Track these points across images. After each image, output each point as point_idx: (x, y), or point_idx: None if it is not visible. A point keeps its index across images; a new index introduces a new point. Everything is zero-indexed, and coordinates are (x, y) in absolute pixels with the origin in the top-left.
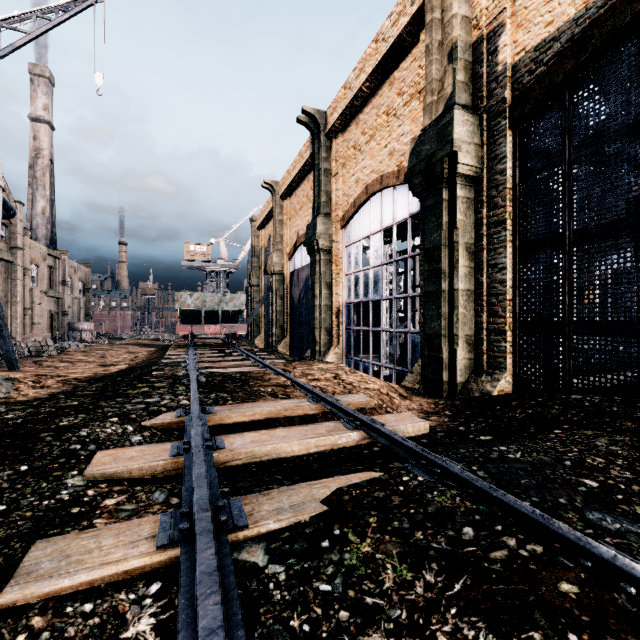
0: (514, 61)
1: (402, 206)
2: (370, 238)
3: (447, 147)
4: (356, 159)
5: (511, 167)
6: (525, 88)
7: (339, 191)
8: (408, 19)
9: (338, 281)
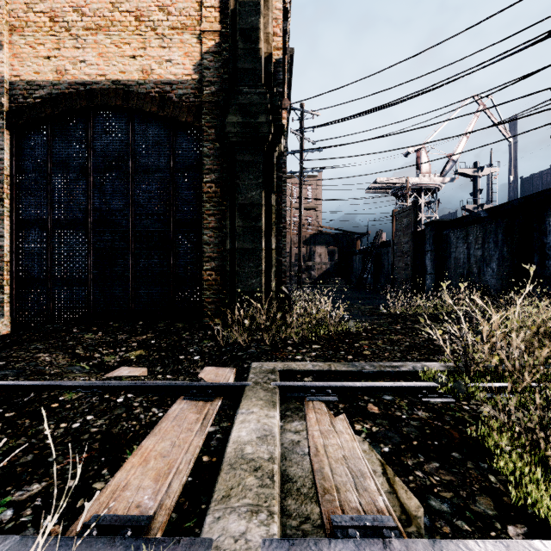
0: (12, 79)
1: None
2: None
3: None
4: None
5: (9, 159)
6: (20, 106)
7: None
8: None
9: None
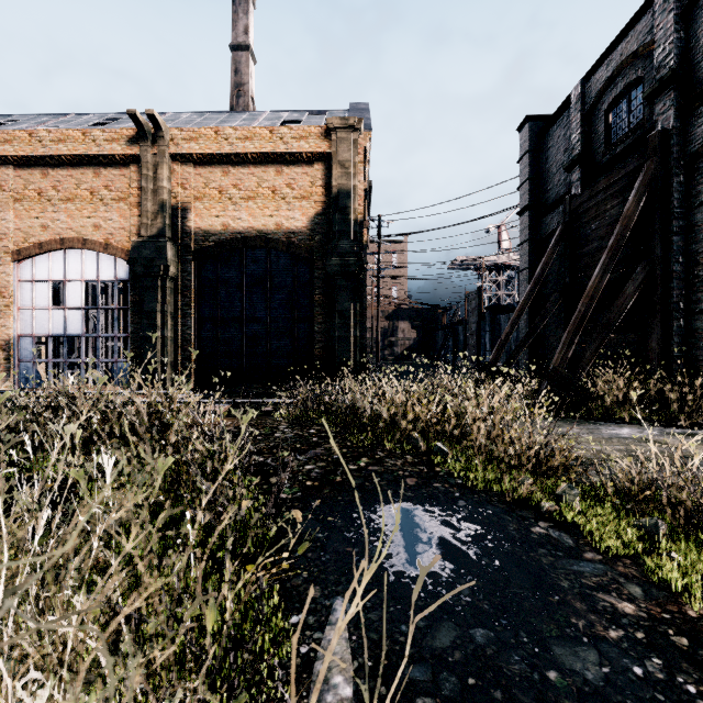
0: (195, 230)
1: (109, 270)
2: (66, 283)
3: (164, 261)
4: (43, 206)
5: (194, 279)
6: (201, 246)
7: (10, 223)
8: (124, 153)
9: (8, 313)
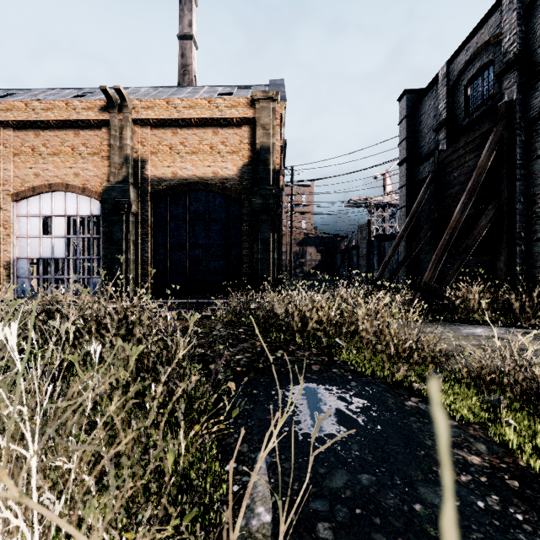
0: (151, 177)
1: (86, 208)
2: (53, 218)
3: (128, 201)
4: (35, 159)
5: (150, 215)
6: (155, 190)
7: (11, 172)
8: (97, 118)
9: (9, 241)
